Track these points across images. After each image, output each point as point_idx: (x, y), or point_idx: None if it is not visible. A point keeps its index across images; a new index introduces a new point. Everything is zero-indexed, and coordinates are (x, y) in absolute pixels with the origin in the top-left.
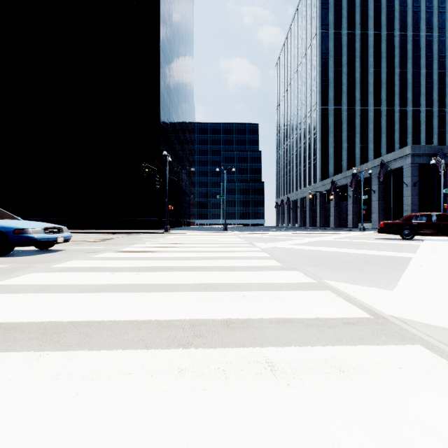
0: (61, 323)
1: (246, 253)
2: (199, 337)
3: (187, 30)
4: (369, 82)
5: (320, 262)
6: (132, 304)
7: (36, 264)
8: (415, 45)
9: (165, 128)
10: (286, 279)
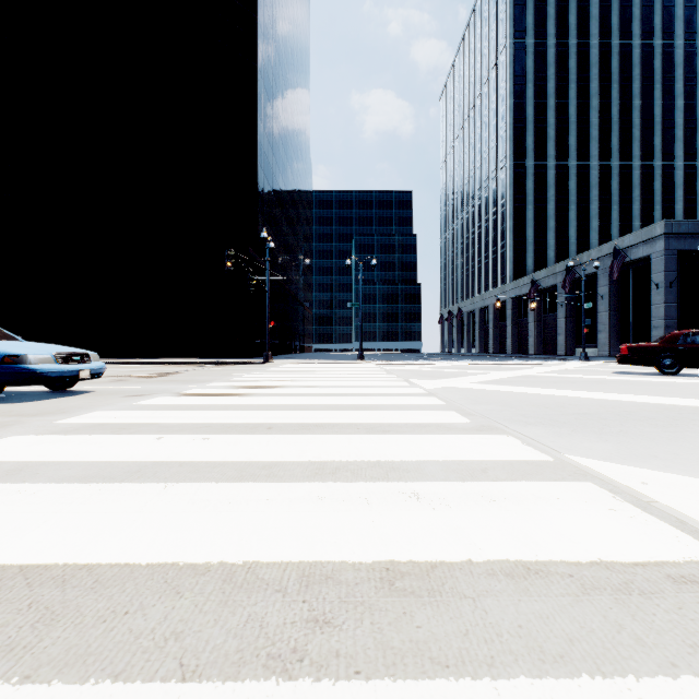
0: (0, 571)
1: (402, 399)
2: (322, 625)
3: (301, 44)
4: (591, 121)
5: (539, 417)
6: (178, 513)
7: (30, 417)
8: (666, 61)
9: (265, 197)
10: (491, 453)
